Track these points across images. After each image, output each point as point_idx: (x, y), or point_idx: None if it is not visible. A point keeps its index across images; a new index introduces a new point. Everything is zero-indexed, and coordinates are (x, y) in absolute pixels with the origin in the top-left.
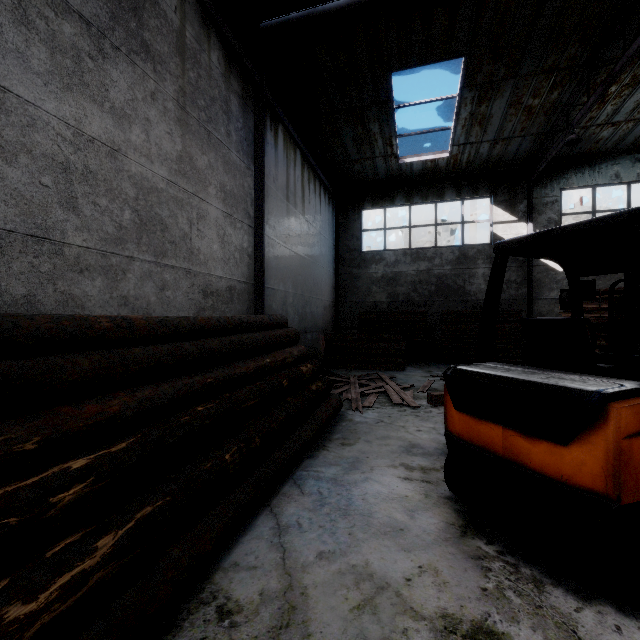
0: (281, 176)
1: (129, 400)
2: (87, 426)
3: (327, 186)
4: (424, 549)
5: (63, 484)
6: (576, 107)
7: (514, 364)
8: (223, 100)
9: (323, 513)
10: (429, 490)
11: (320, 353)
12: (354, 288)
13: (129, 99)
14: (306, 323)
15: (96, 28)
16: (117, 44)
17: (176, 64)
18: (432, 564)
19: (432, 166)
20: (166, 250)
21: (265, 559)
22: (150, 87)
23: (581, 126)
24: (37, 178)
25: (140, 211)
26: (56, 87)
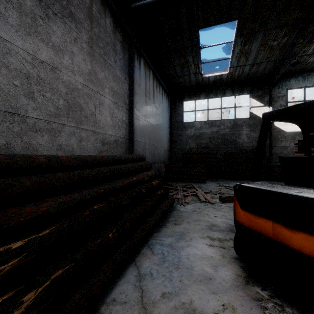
0: (142, 84)
1: (53, 203)
2: (25, 220)
3: (166, 89)
4: (224, 292)
5: (4, 259)
6: (296, 45)
7: (262, 180)
8: (112, 44)
9: (164, 266)
10: (224, 253)
11: (162, 173)
12: (179, 141)
13: (62, 41)
14: (155, 158)
15: (44, 3)
16: (56, 12)
17: (87, 24)
18: (230, 303)
19: (219, 78)
20: (82, 121)
21: (131, 297)
22: (74, 35)
23: (298, 56)
24: (11, 81)
25: (68, 100)
26: (22, 33)
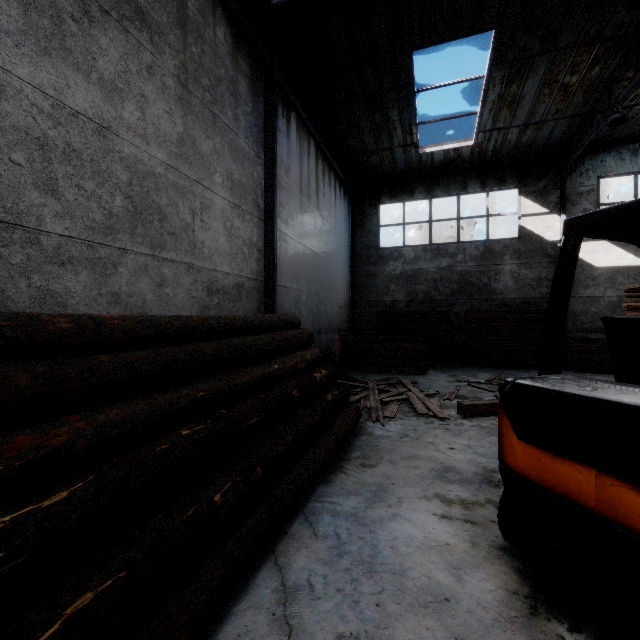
0: (294, 167)
1: (84, 426)
2: (11, 469)
3: (342, 179)
4: (483, 637)
5: None
6: (619, 84)
7: None
8: (230, 81)
9: (341, 568)
10: (476, 535)
11: (335, 355)
12: (371, 286)
13: (121, 71)
14: (320, 323)
15: None
16: (106, 8)
17: (176, 37)
18: None
19: (455, 156)
20: (165, 242)
21: None
22: (146, 59)
23: (624, 106)
24: (6, 154)
25: (134, 198)
26: (30, 50)
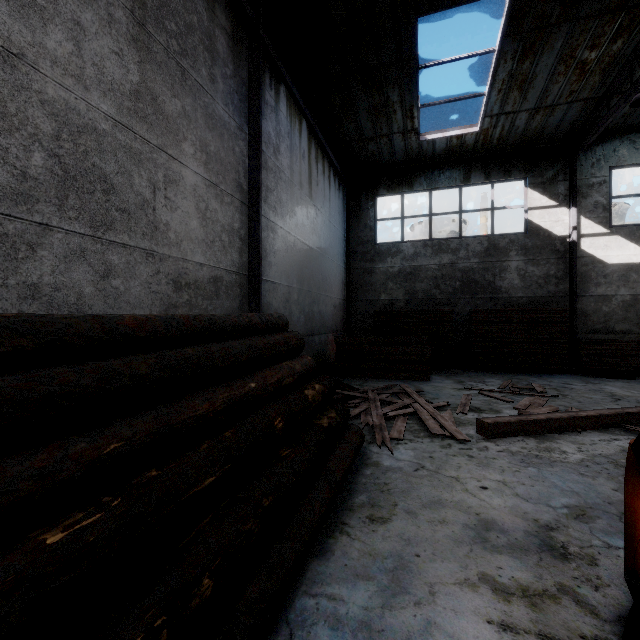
0: (283, 147)
1: None
2: None
3: (337, 168)
4: None
5: None
6: None
7: (557, 372)
8: (205, 33)
9: None
10: None
11: (329, 358)
12: (367, 284)
13: None
14: (313, 324)
15: None
16: None
17: None
18: None
19: (458, 144)
20: (112, 220)
21: None
22: None
23: None
24: None
25: (64, 157)
26: None
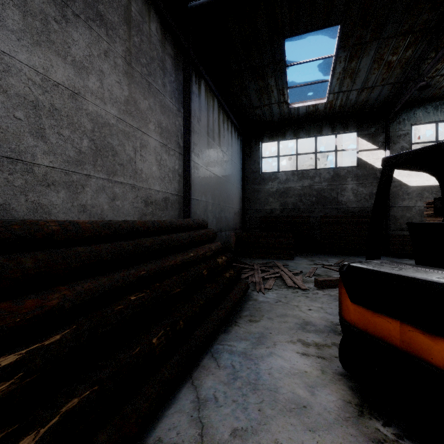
0: (203, 117)
1: (68, 293)
2: (24, 320)
3: (236, 126)
4: (327, 429)
5: None
6: (425, 61)
7: None
8: (160, 60)
9: (236, 387)
10: (324, 366)
11: (231, 246)
12: (256, 199)
13: (87, 55)
14: (221, 224)
15: None
16: (77, 12)
17: (124, 31)
18: None
19: (313, 110)
20: (116, 170)
21: (185, 435)
22: (103, 47)
23: (428, 76)
24: (11, 112)
25: (96, 140)
26: (27, 42)
